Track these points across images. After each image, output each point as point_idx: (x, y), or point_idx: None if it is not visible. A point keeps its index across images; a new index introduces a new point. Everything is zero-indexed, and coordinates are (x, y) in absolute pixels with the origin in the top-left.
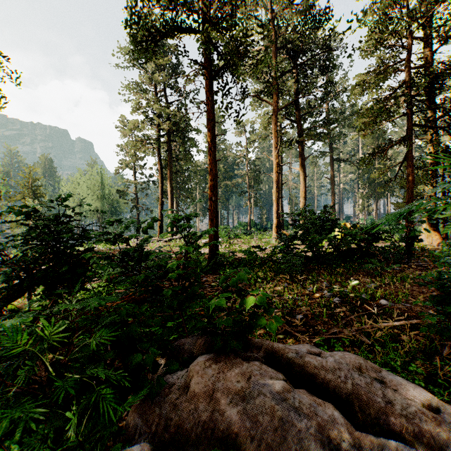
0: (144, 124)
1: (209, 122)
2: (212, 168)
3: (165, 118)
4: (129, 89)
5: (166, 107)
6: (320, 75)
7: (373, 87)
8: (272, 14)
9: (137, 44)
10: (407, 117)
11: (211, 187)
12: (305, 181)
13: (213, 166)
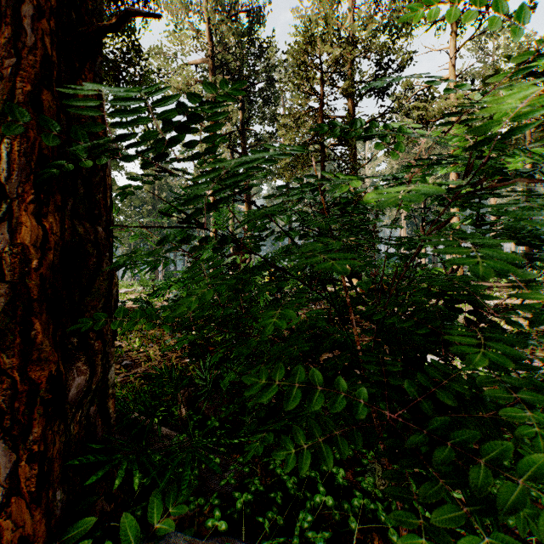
0: None
1: None
2: None
3: None
4: None
5: None
6: (263, 106)
7: (287, 131)
8: (208, 24)
9: None
10: (321, 165)
11: None
12: None
13: None
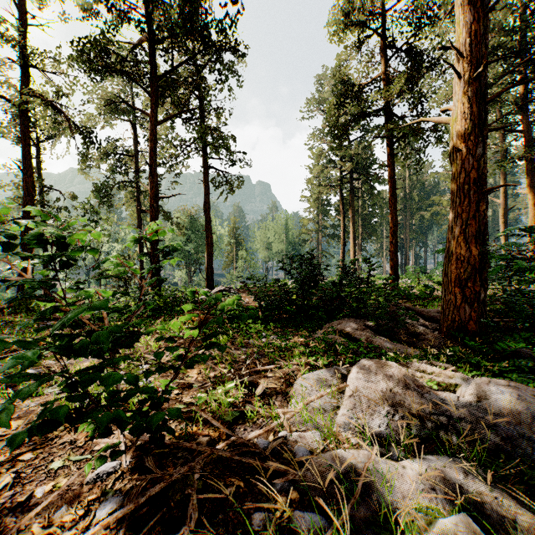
0: (327, 169)
1: (390, 180)
2: (392, 217)
3: (347, 160)
4: (313, 138)
5: (348, 146)
6: None
7: None
8: None
9: (334, 138)
10: None
11: (392, 233)
12: (534, 207)
13: (393, 215)
